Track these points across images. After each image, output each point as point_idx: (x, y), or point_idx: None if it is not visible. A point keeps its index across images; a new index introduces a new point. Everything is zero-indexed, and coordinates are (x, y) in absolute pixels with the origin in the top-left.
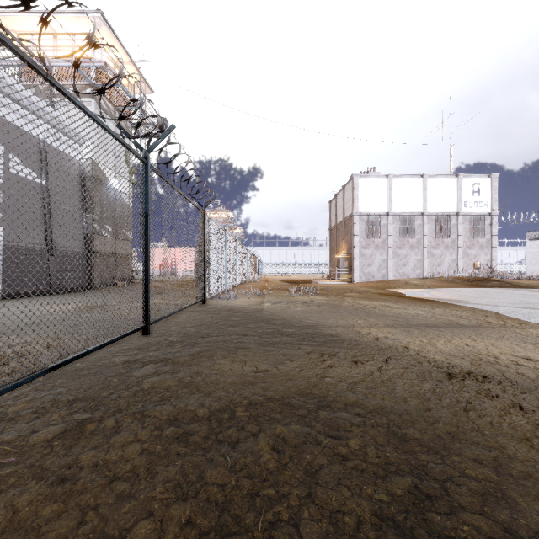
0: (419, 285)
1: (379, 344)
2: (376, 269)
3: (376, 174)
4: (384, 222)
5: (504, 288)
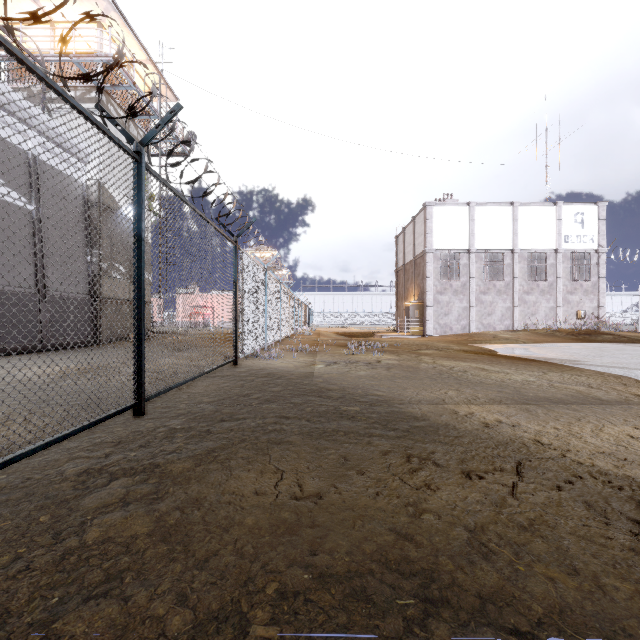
0: (512, 340)
1: (493, 434)
2: (455, 319)
3: (455, 202)
4: (464, 261)
5: (621, 343)
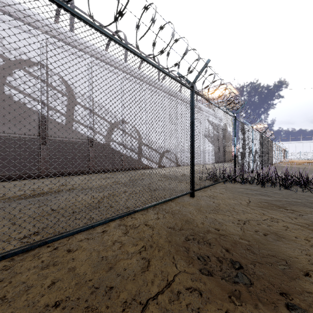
0: None
1: None
2: None
3: None
4: None
5: None
